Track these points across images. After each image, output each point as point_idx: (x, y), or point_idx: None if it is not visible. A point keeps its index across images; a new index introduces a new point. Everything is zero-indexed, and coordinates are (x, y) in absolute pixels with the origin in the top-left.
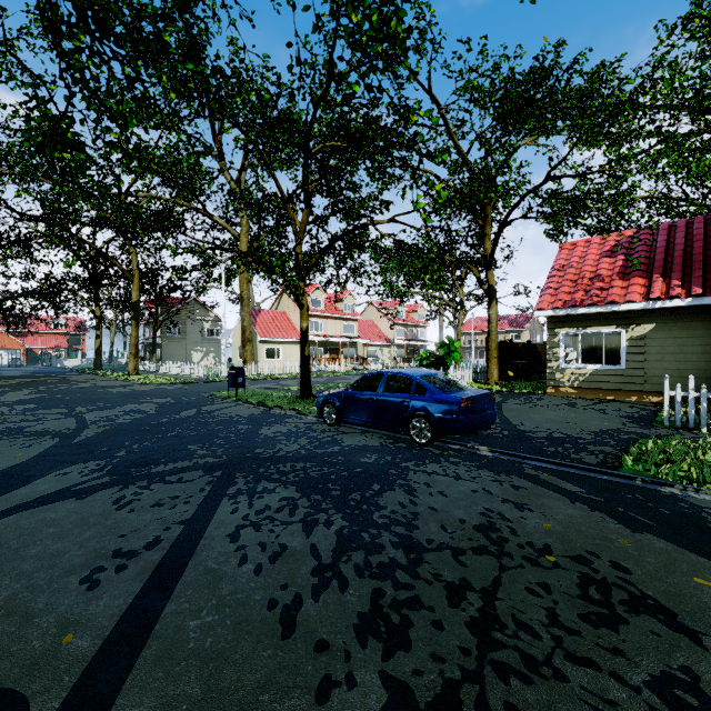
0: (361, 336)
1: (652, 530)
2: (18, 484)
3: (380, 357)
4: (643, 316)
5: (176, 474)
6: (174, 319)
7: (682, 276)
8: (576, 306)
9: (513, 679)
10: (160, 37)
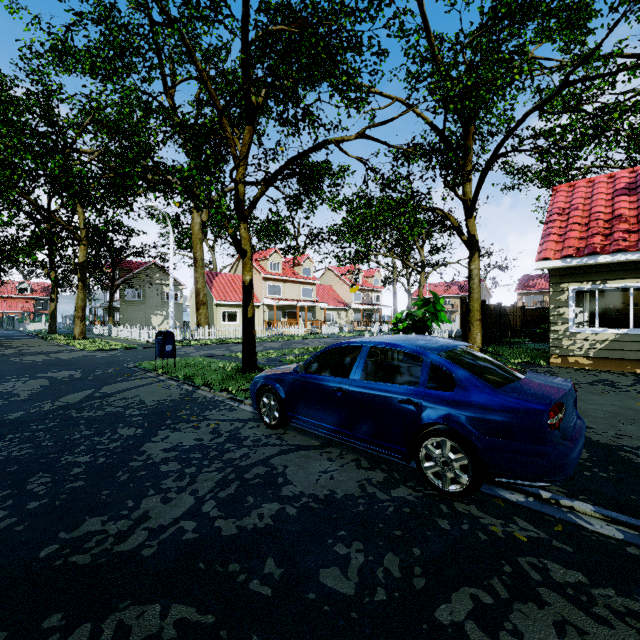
0: (319, 300)
1: None
2: None
3: (338, 320)
4: None
5: None
6: (133, 283)
7: None
8: (593, 253)
9: None
10: None
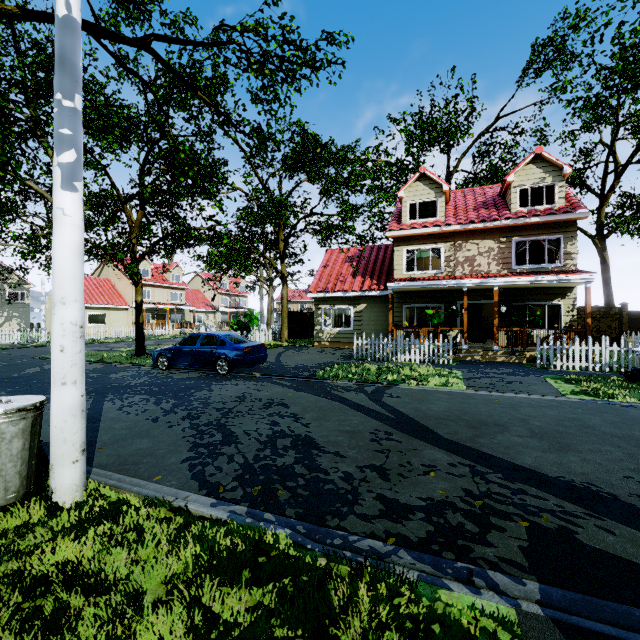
0: (188, 303)
1: (305, 391)
2: None
3: (206, 322)
4: (361, 299)
5: None
6: None
7: (378, 278)
8: (329, 291)
9: (230, 418)
10: (49, 126)
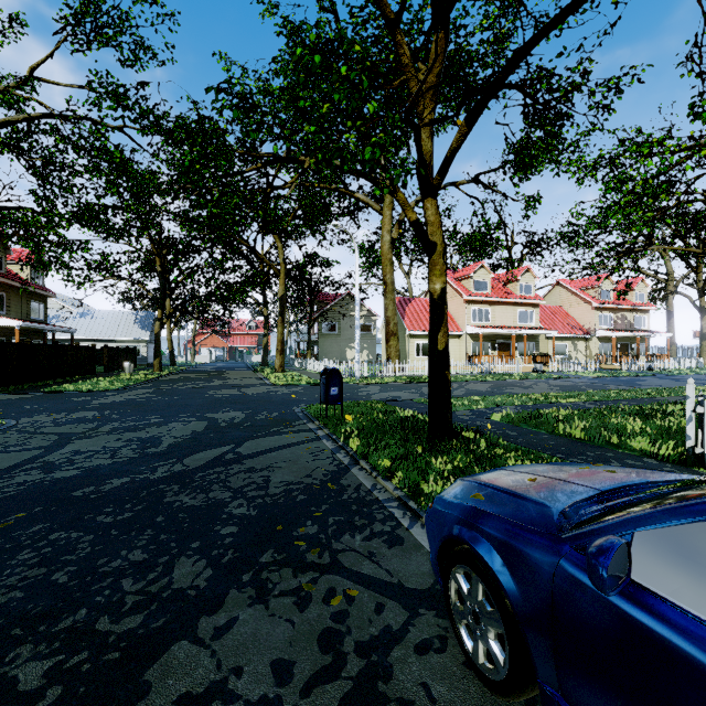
0: (543, 326)
1: None
2: None
3: (572, 354)
4: None
5: None
6: (330, 316)
7: None
8: None
9: None
10: None
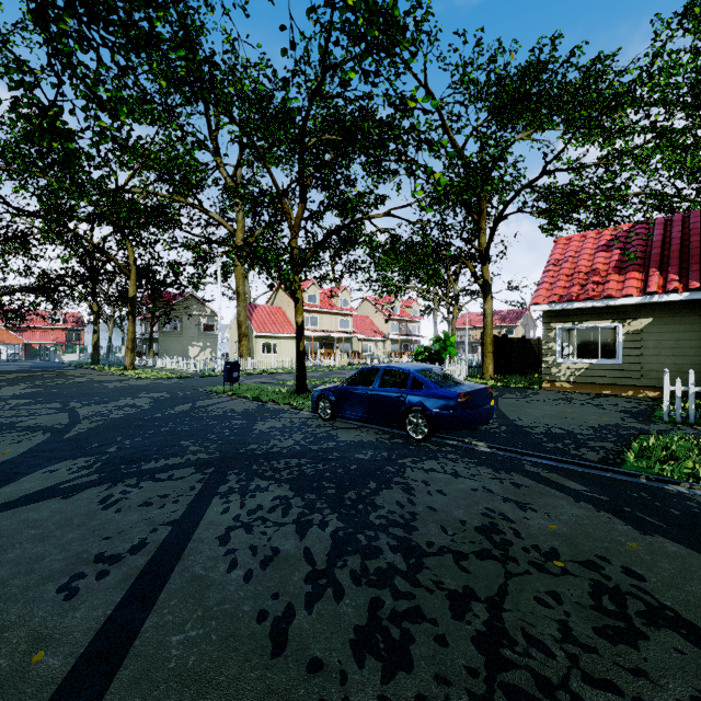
0: (356, 331)
1: (663, 532)
2: (3, 482)
3: (375, 352)
4: (640, 310)
5: (166, 472)
6: (171, 314)
7: (679, 270)
8: (571, 300)
9: None
10: (150, 22)
